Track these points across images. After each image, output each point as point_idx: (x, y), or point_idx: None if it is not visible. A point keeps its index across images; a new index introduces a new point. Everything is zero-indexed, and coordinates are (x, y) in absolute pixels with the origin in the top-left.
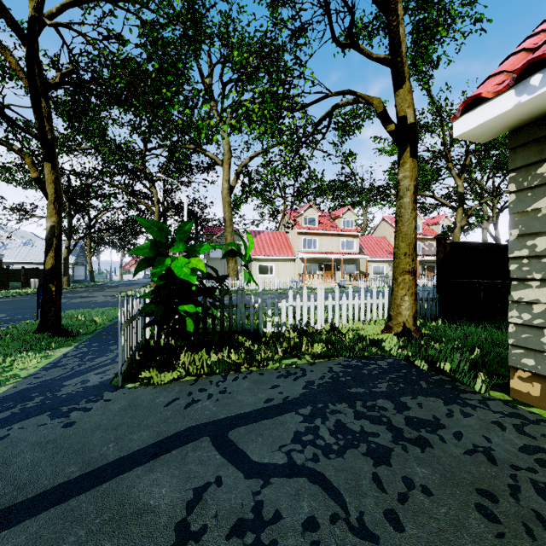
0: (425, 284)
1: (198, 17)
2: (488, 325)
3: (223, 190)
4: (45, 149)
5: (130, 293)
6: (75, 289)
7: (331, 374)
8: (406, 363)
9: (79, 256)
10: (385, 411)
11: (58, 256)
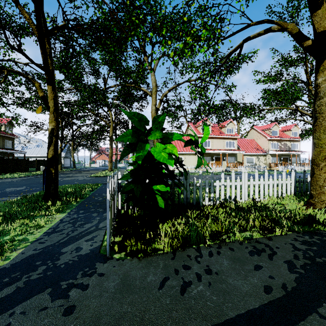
0: (282, 170)
1: None
2: None
3: (152, 111)
4: (48, 76)
5: (97, 175)
6: (65, 172)
7: (300, 252)
8: None
9: (67, 152)
10: None
11: (56, 149)
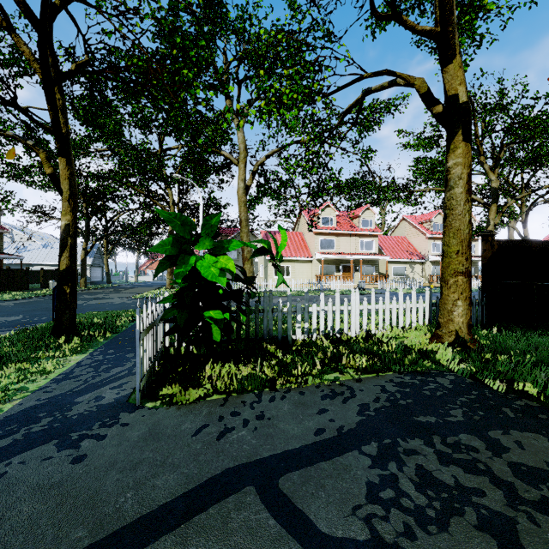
0: None
1: (217, 5)
2: (546, 333)
3: (239, 190)
4: (59, 143)
5: (145, 295)
6: (92, 291)
7: (386, 394)
8: (473, 382)
9: (96, 257)
10: (476, 453)
11: (73, 256)
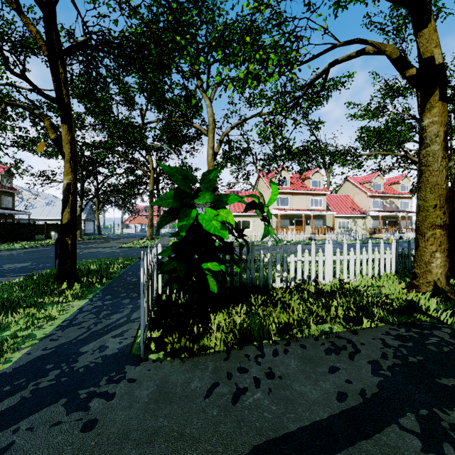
0: (388, 237)
1: None
2: None
3: (208, 156)
4: (62, 111)
5: (131, 245)
6: (86, 241)
7: (391, 350)
8: None
9: (89, 213)
10: None
11: (73, 211)
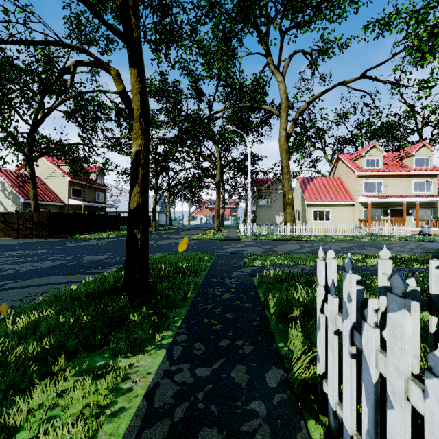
0: None
1: None
2: None
3: (281, 138)
4: (129, 46)
5: (201, 236)
6: (160, 231)
7: None
8: None
9: (162, 206)
10: None
11: (144, 191)
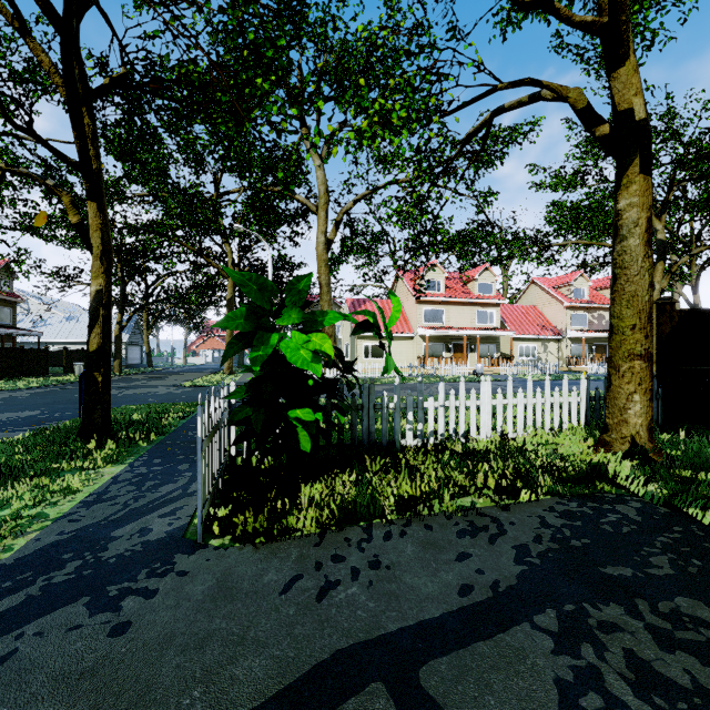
0: (594, 371)
1: None
2: None
3: (319, 245)
4: (89, 183)
5: (198, 383)
6: (129, 376)
7: (549, 530)
8: (670, 512)
9: (134, 334)
10: (709, 630)
11: (106, 333)
